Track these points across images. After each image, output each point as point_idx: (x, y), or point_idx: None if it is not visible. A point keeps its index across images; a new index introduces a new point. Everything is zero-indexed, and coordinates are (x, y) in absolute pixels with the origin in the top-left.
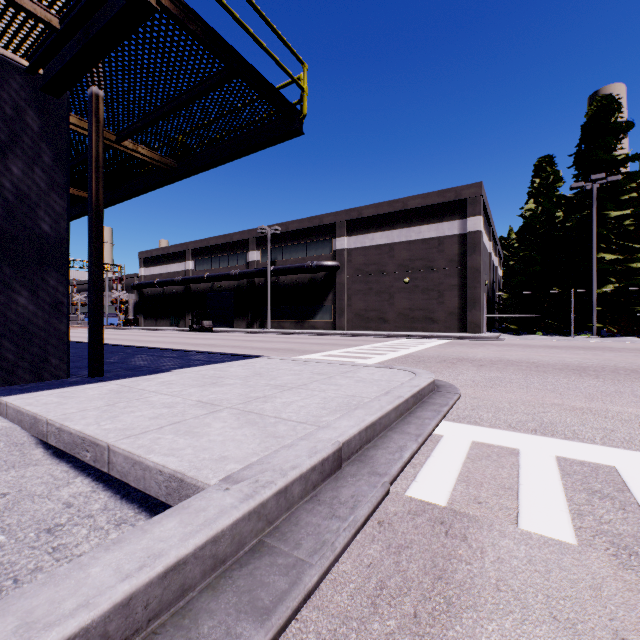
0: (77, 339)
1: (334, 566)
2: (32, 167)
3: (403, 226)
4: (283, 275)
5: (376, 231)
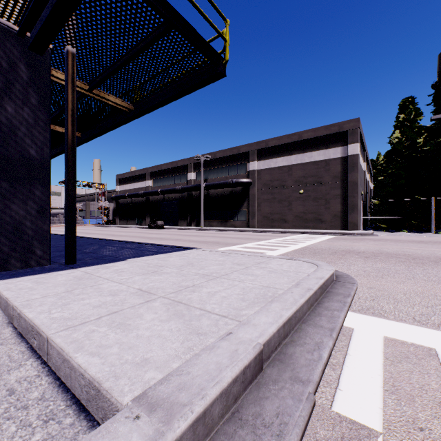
0: None
1: None
2: (22, 107)
3: (299, 152)
4: (212, 189)
5: (278, 156)
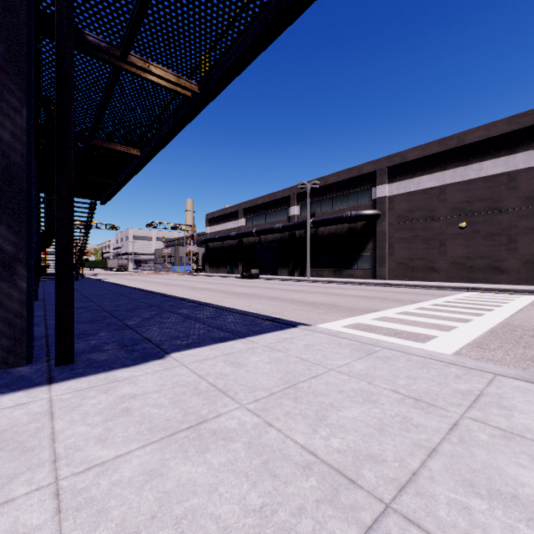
0: (152, 285)
1: None
2: None
3: (458, 165)
4: (321, 226)
5: (423, 174)
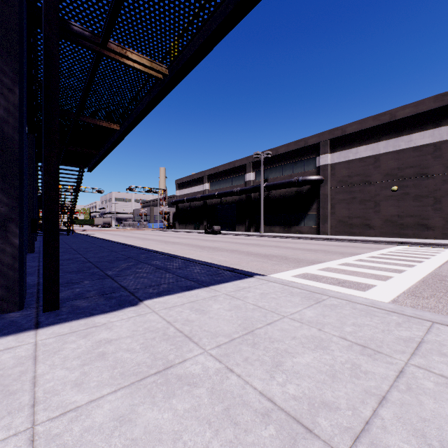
0: (131, 239)
1: None
2: None
3: (390, 137)
4: (273, 190)
5: (360, 145)
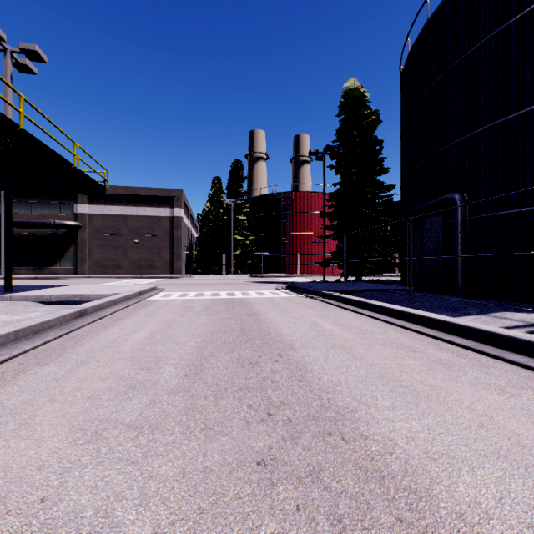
0: None
1: (146, 299)
2: None
3: (134, 205)
4: (20, 228)
5: (114, 205)
